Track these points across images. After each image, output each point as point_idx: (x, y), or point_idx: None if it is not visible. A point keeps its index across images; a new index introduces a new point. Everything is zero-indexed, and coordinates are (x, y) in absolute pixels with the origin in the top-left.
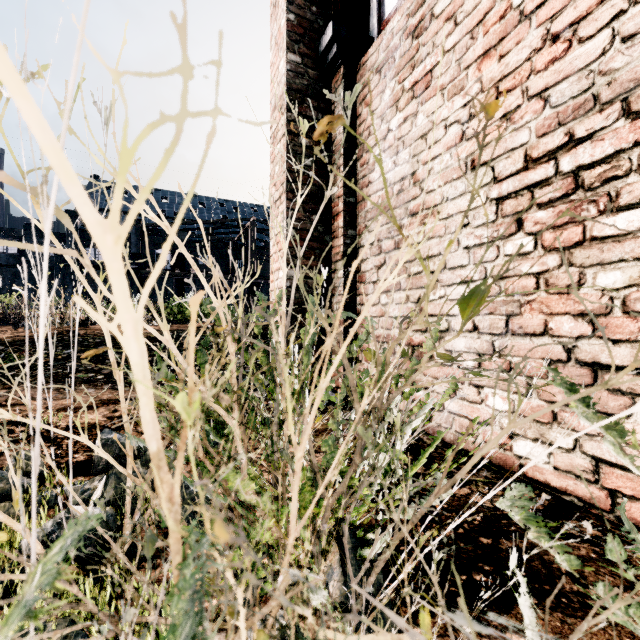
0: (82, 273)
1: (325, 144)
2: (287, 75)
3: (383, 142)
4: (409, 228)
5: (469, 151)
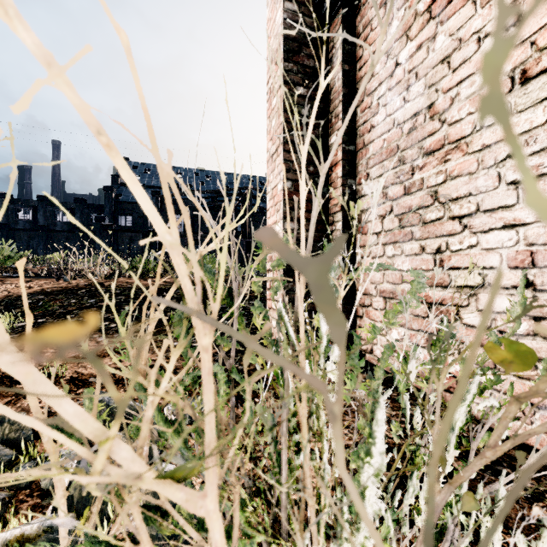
0: (115, 236)
1: (322, 93)
2: (284, 24)
3: (389, 80)
4: (424, 169)
5: (517, 61)
